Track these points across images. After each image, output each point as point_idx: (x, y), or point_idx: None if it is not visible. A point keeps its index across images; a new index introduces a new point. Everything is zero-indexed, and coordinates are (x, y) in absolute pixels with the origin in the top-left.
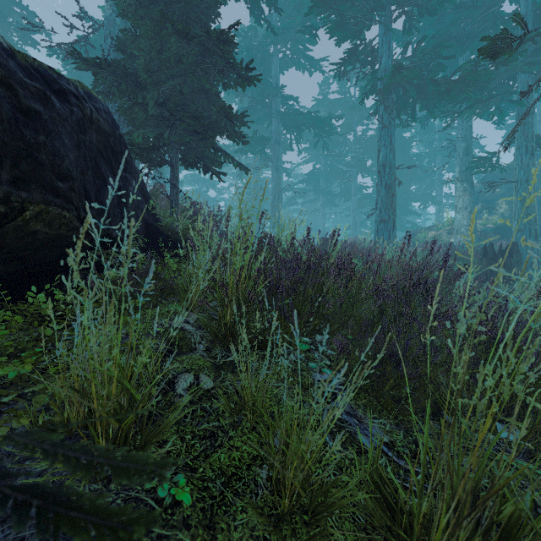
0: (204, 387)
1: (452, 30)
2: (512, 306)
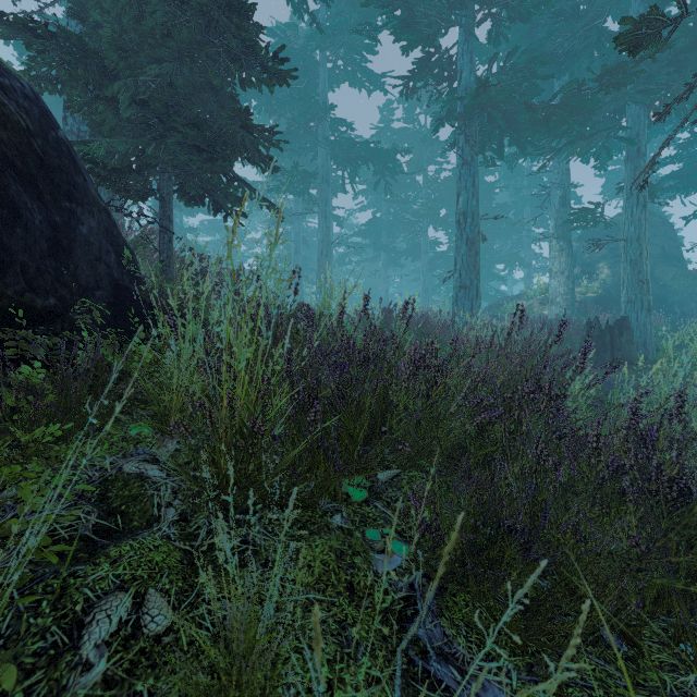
0: (148, 631)
1: (548, 45)
2: (644, 407)
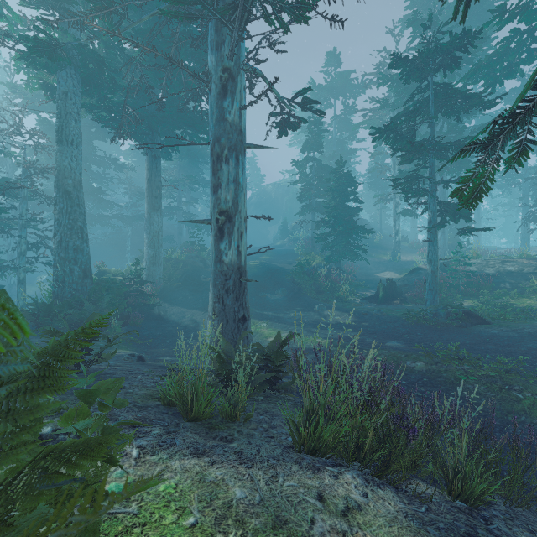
0: None
1: None
2: None
